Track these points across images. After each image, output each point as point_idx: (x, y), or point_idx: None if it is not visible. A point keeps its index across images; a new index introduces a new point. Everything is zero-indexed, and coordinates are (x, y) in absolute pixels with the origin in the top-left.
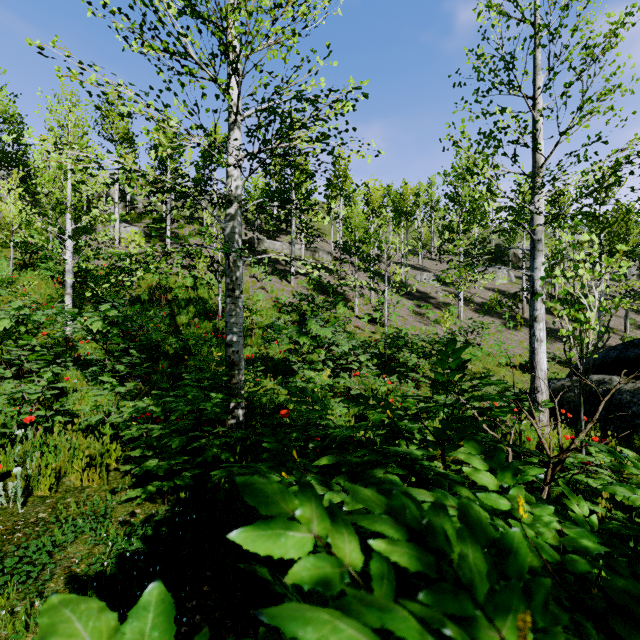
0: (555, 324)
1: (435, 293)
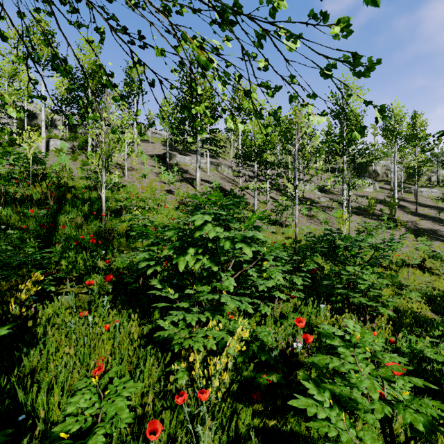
0: (425, 224)
1: (318, 199)
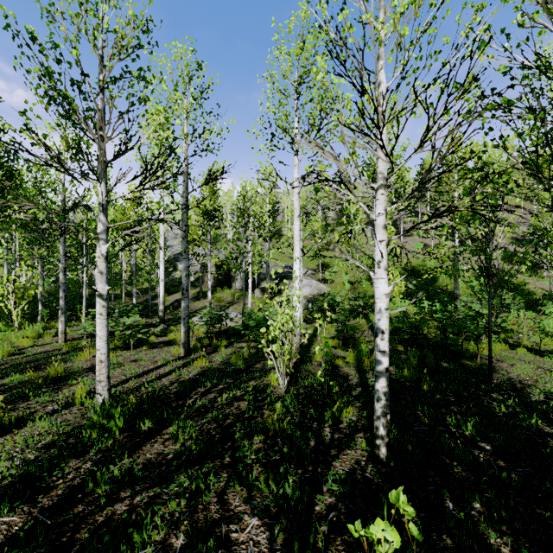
0: None
1: None
